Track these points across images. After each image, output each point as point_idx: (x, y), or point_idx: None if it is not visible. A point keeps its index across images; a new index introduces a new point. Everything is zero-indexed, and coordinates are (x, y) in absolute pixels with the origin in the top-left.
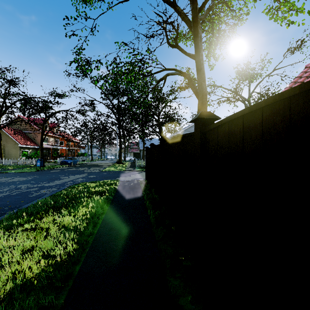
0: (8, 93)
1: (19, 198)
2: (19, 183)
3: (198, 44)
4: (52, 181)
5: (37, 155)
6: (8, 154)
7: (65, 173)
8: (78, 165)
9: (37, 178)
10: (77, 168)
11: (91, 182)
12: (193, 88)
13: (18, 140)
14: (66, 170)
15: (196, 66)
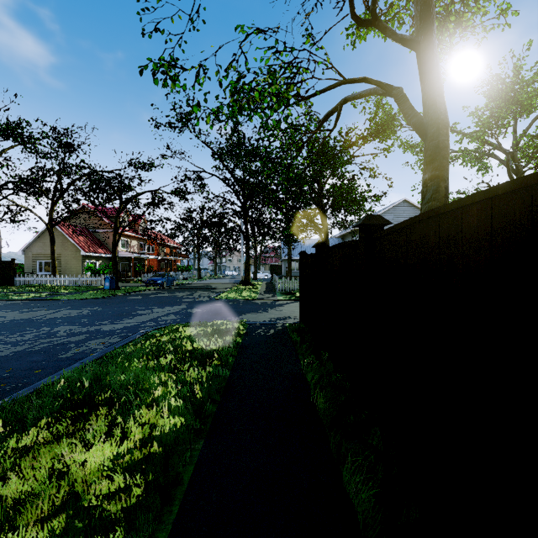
0: (63, 166)
1: (36, 362)
2: (61, 322)
3: (431, 4)
4: (118, 320)
5: (111, 270)
6: (67, 268)
7: (148, 303)
8: (174, 287)
9: (96, 312)
10: (172, 292)
11: (189, 325)
12: (410, 117)
13: (81, 244)
14: (151, 296)
15: (419, 64)
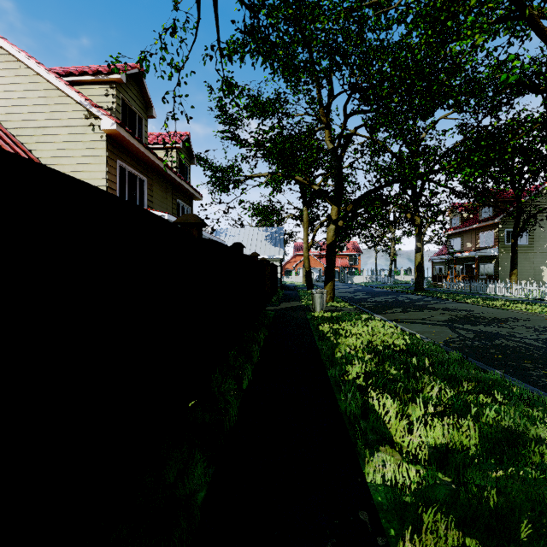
0: None
1: None
2: None
3: None
4: None
5: None
6: None
7: None
8: None
9: None
10: None
11: None
12: None
13: None
14: None
15: None
